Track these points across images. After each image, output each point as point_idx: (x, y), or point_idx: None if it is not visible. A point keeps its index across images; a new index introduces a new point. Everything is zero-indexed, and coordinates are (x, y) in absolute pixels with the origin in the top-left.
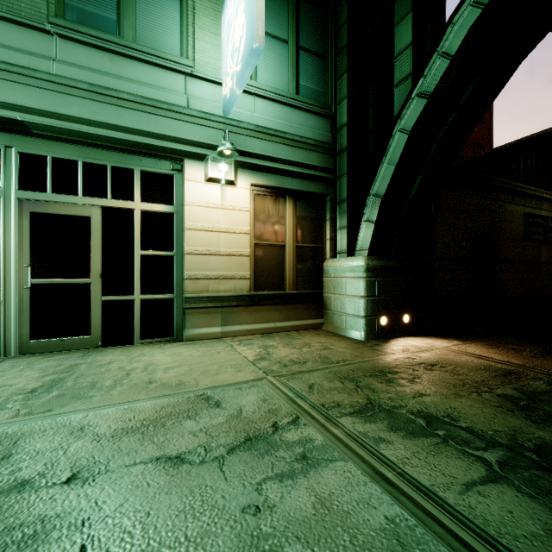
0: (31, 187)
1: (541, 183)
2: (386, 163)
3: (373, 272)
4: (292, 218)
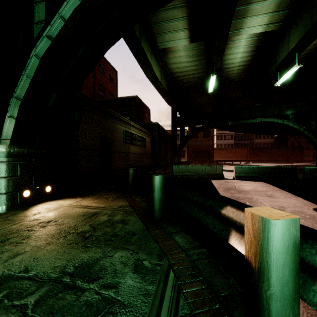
0: None
1: (133, 118)
2: (26, 76)
3: (15, 157)
4: None
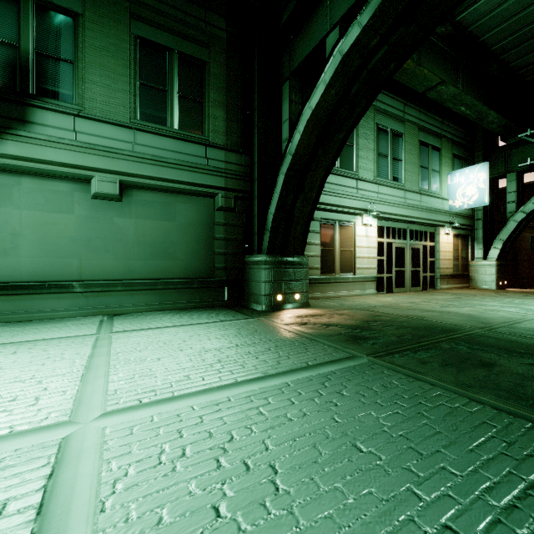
0: (411, 240)
1: None
2: (505, 229)
3: (498, 266)
4: (460, 245)
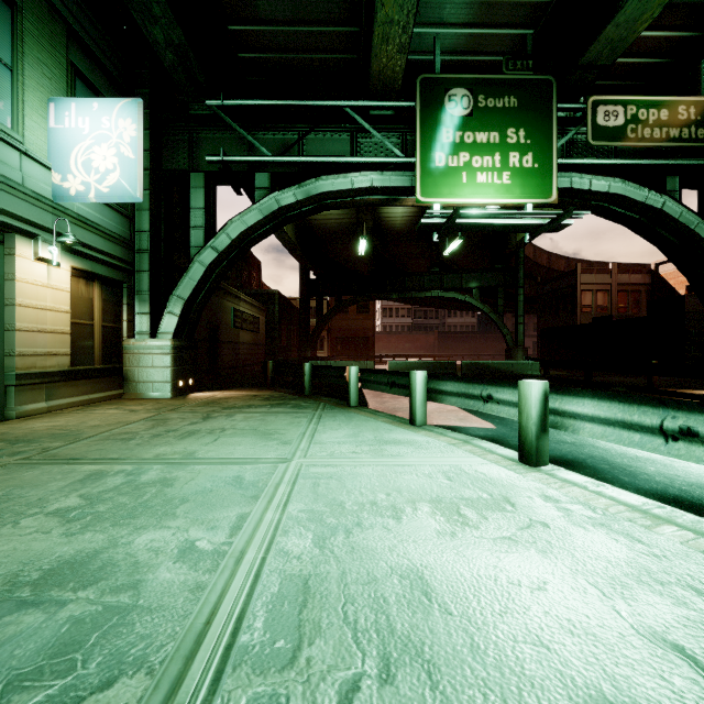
0: None
1: (233, 280)
2: (188, 278)
3: (176, 349)
4: (100, 300)
